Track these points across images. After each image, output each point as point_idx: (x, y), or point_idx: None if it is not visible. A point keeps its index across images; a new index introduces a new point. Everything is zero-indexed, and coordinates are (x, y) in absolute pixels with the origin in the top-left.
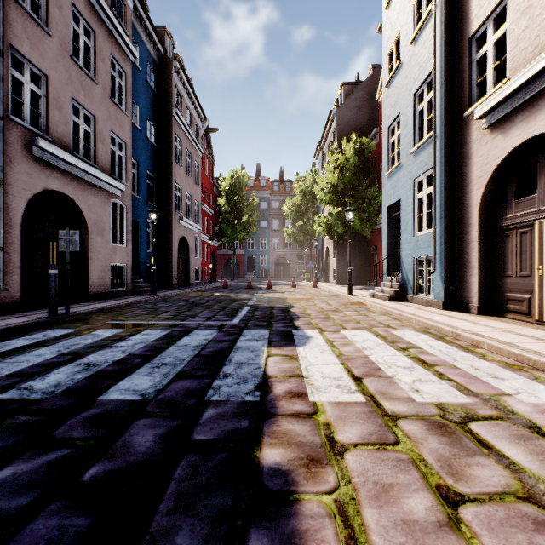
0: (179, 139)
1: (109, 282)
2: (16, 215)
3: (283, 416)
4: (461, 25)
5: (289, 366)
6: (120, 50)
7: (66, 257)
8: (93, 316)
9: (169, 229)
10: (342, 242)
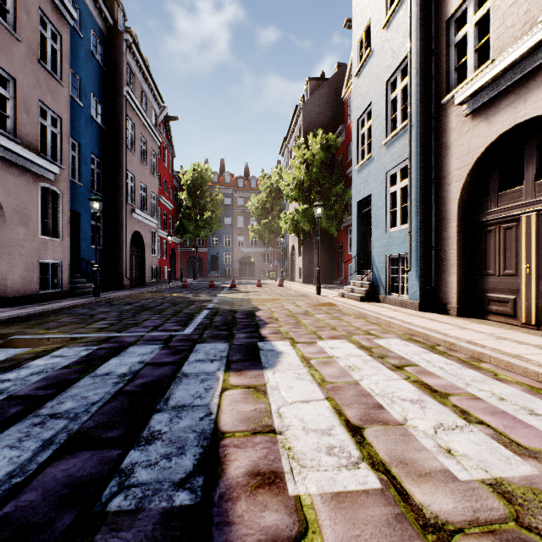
0: (131, 122)
1: (37, 282)
2: None
3: None
4: (439, 6)
5: (253, 409)
6: (53, 7)
7: None
8: None
9: (120, 222)
10: (308, 240)
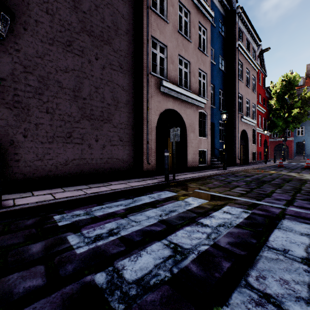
0: (240, 63)
1: (197, 160)
2: (153, 124)
3: None
4: None
5: None
6: (203, 17)
7: (173, 145)
8: (187, 183)
9: (234, 125)
10: None
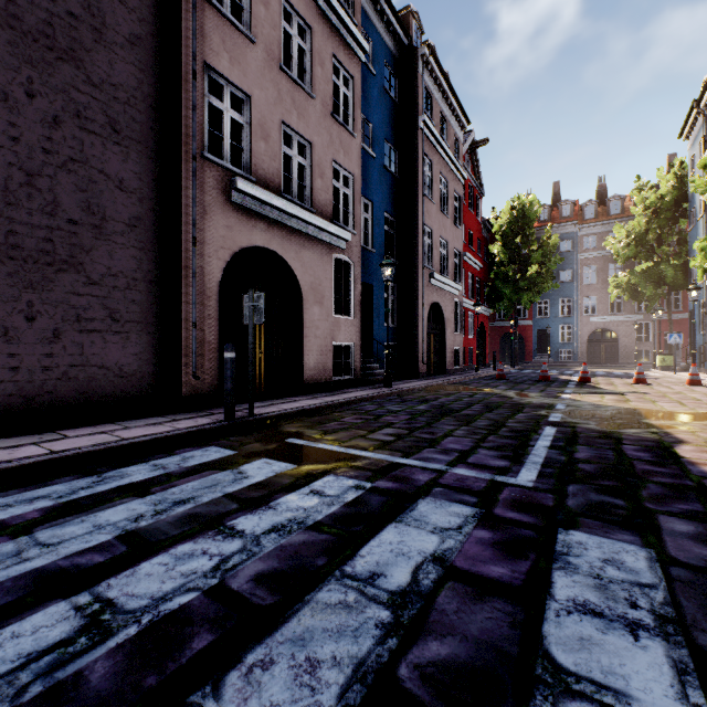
0: (428, 161)
1: (330, 368)
2: (213, 282)
3: None
4: None
5: None
6: (345, 48)
7: (250, 333)
8: (284, 422)
9: (415, 292)
10: None
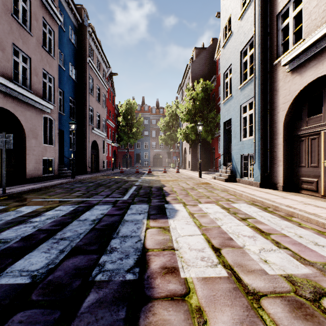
0: (91, 78)
1: (41, 170)
2: None
3: (159, 300)
4: (272, 6)
5: (163, 238)
6: (50, 15)
7: (3, 153)
8: (24, 195)
9: (85, 135)
10: (194, 144)
